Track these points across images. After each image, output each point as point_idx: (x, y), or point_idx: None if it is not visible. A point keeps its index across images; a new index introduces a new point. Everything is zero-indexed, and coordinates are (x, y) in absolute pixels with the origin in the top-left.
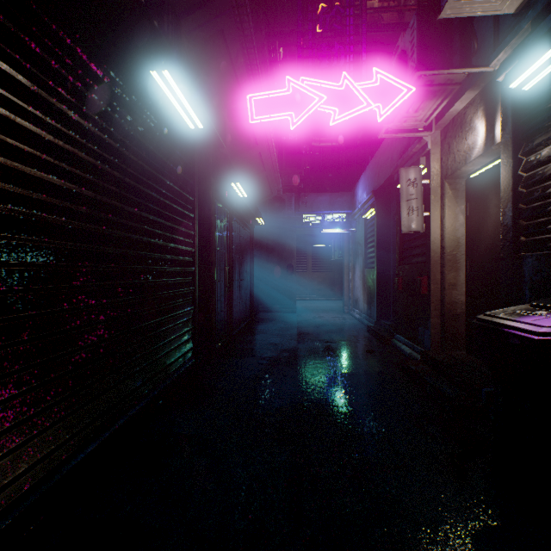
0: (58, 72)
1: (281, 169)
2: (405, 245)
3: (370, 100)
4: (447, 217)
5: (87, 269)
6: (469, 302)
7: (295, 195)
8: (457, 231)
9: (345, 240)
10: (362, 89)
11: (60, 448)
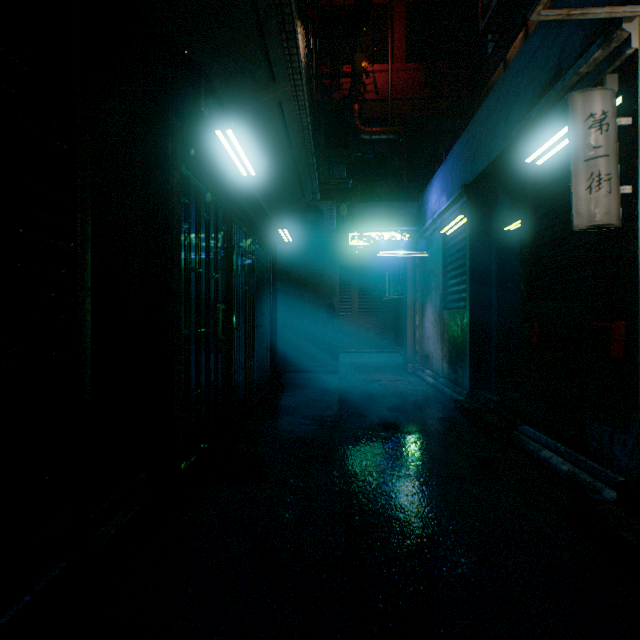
0: None
1: (317, 149)
2: (542, 266)
3: None
4: None
5: None
6: None
7: (338, 203)
8: None
9: (409, 270)
10: None
11: None
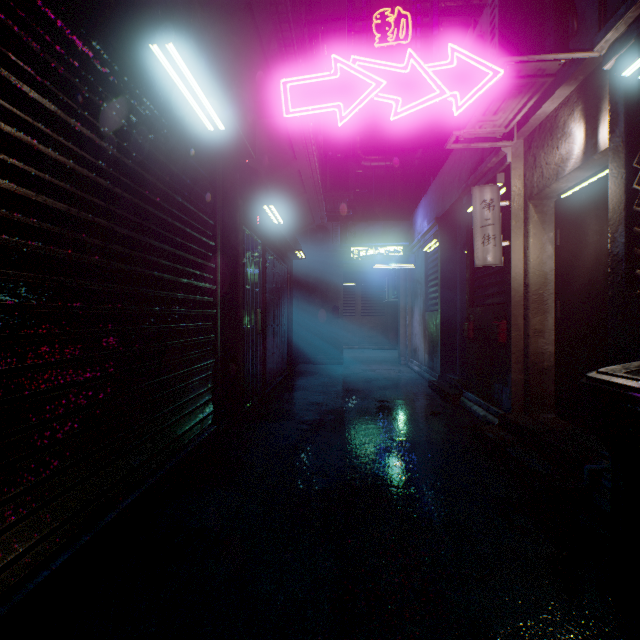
0: (5, 28)
1: (325, 191)
2: (477, 283)
3: (444, 86)
4: (531, 247)
5: (54, 310)
6: (560, 353)
7: (342, 223)
8: (544, 264)
9: (401, 278)
10: (434, 73)
11: (9, 568)
